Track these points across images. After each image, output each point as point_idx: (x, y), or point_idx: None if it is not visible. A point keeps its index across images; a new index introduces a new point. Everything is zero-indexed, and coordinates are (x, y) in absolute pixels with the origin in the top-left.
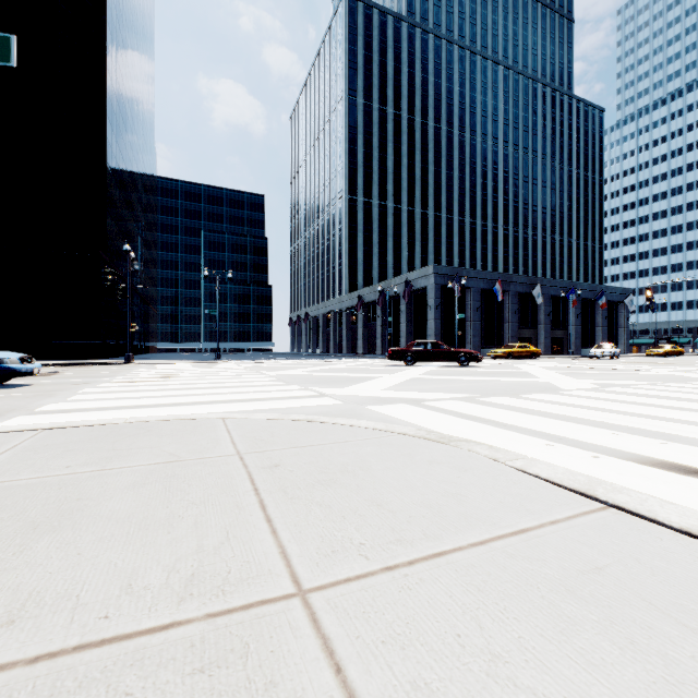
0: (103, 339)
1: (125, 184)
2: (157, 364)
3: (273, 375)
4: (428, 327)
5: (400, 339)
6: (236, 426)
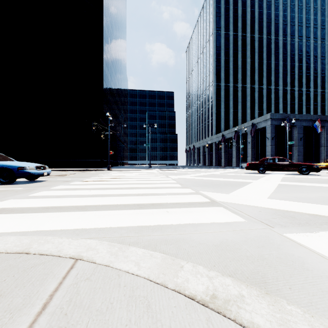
0: (101, 159)
1: (112, 90)
2: (120, 170)
3: (174, 178)
4: (266, 150)
5: (247, 158)
6: (52, 321)
